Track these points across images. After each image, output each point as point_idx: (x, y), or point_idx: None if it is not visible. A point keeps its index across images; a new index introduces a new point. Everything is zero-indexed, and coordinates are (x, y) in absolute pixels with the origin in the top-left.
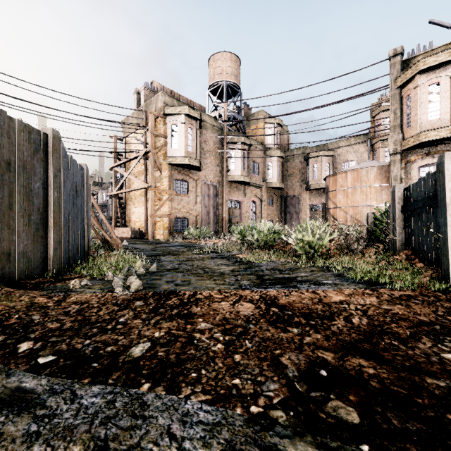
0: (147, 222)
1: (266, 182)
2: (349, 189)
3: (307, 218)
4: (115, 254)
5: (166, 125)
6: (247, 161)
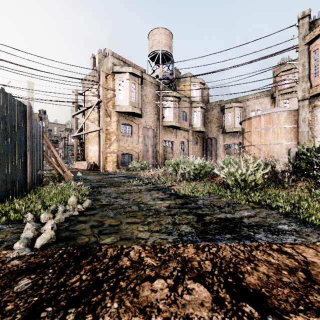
0: (100, 157)
1: (192, 127)
2: (263, 130)
3: (223, 154)
4: (59, 186)
5: (115, 81)
6: (178, 110)
